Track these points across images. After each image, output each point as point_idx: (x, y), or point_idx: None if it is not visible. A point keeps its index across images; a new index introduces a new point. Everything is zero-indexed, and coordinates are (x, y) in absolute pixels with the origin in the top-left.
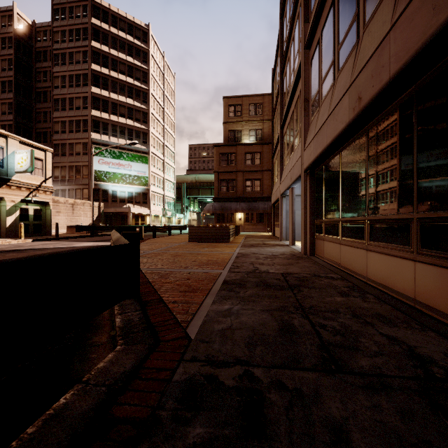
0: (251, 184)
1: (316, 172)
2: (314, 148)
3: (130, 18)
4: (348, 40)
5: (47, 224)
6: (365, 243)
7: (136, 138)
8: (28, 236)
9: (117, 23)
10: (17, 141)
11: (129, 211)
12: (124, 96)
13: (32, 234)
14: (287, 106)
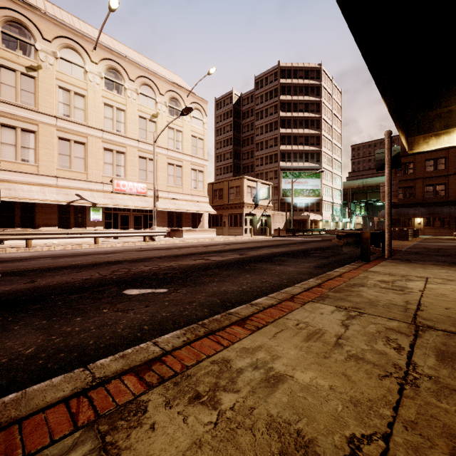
0: (433, 189)
1: None
2: None
3: (306, 65)
4: None
5: (269, 228)
6: None
7: (311, 159)
8: (262, 235)
9: (297, 74)
10: (260, 183)
11: (308, 218)
12: (302, 129)
13: (264, 234)
14: None
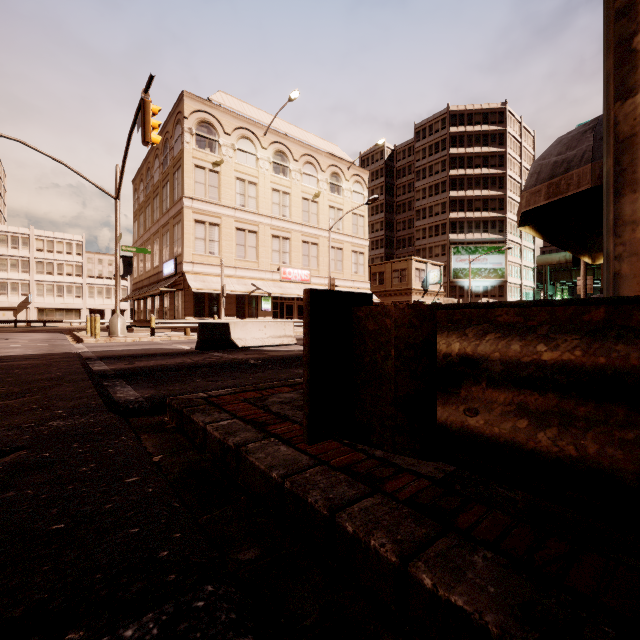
0: None
1: None
2: None
3: (485, 107)
4: None
5: None
6: None
7: (491, 228)
8: None
9: (472, 119)
10: (429, 264)
11: None
12: (479, 190)
13: None
14: None
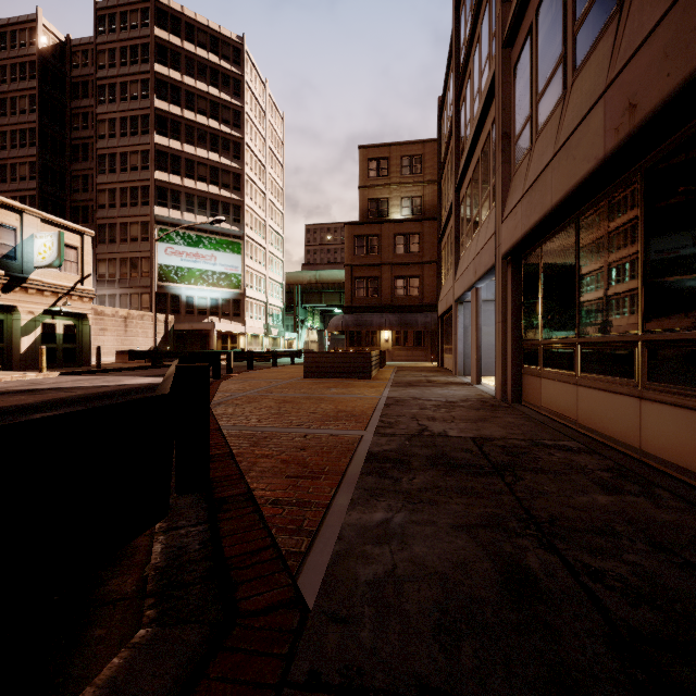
0: (404, 284)
1: (525, 259)
2: (524, 214)
3: (214, 27)
4: (598, 8)
5: (84, 348)
6: (637, 385)
7: (224, 214)
8: (55, 367)
9: (194, 35)
10: (37, 219)
11: (212, 328)
12: (205, 150)
13: (61, 365)
14: (467, 151)
